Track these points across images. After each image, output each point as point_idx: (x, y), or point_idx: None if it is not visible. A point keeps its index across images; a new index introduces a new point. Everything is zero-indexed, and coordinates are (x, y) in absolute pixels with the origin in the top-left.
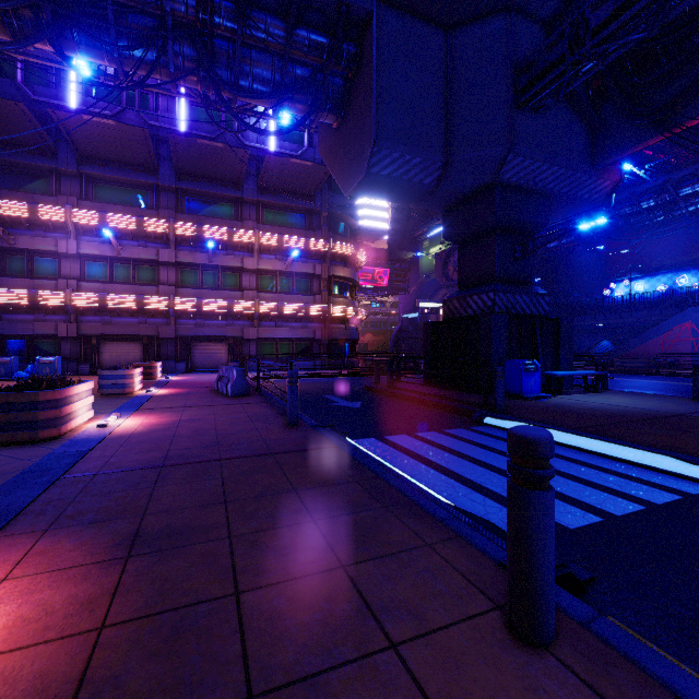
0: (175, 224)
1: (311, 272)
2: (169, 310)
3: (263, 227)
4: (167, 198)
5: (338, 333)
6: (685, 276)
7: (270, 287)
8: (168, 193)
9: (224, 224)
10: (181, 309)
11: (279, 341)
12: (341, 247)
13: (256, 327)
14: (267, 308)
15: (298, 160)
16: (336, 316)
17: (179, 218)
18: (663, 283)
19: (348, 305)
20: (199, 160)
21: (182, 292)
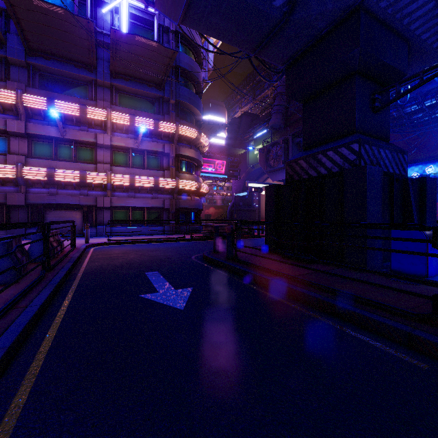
0: (23, 96)
1: (161, 150)
2: (17, 178)
3: (116, 108)
4: (18, 72)
5: (184, 203)
6: (431, 167)
7: (123, 162)
8: (19, 68)
9: (77, 102)
10: (31, 178)
11: (131, 209)
12: (186, 130)
13: (109, 196)
14: (118, 180)
15: (143, 38)
16: (183, 188)
17: (30, 92)
18: (416, 171)
19: (193, 180)
20: (44, 32)
21: (33, 162)
